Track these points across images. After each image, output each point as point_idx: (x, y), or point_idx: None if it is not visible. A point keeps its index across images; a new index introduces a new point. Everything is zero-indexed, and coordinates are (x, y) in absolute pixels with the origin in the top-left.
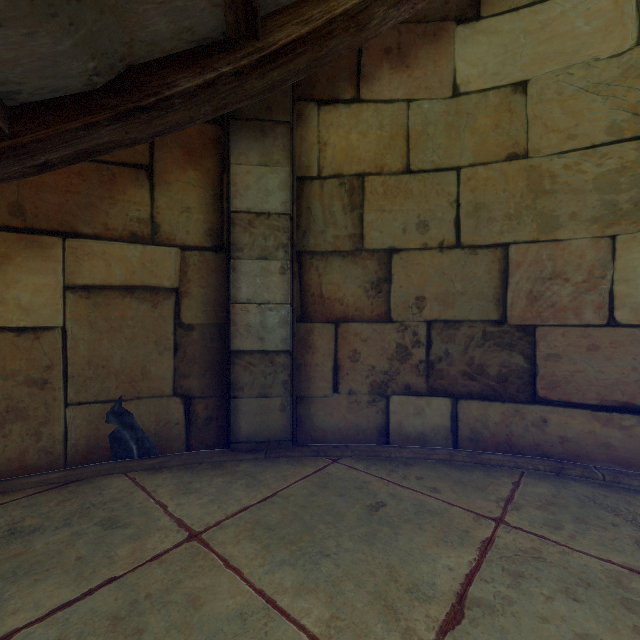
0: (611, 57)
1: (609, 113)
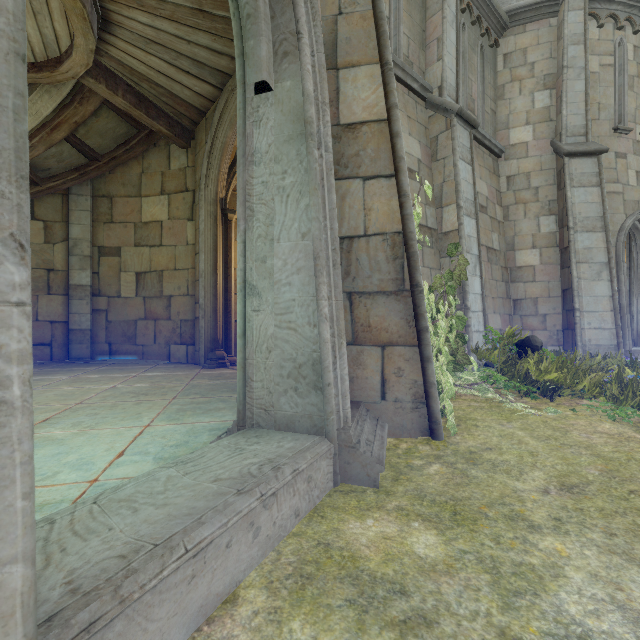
0: (38, 244)
1: (37, 260)
